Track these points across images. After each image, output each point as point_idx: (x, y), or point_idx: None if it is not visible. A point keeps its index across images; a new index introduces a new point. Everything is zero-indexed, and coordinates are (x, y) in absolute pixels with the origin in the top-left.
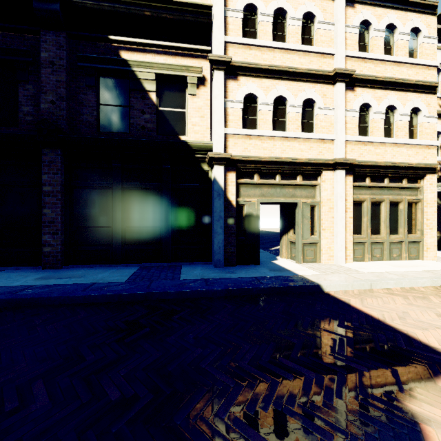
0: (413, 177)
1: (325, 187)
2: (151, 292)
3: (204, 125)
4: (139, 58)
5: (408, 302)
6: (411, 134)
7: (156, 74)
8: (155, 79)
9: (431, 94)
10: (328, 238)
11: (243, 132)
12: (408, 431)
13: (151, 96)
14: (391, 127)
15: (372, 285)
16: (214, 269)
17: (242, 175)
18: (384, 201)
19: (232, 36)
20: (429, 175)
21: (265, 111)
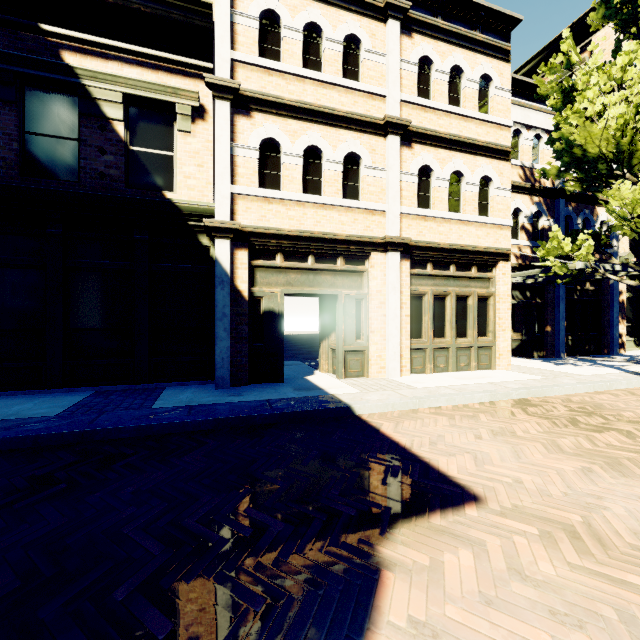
0: (484, 264)
1: (374, 275)
2: (93, 429)
3: (204, 179)
4: (95, 67)
5: (452, 423)
6: (482, 210)
7: (124, 95)
8: (122, 102)
9: (504, 161)
10: (378, 344)
11: (259, 193)
12: (363, 582)
13: (116, 128)
14: (458, 199)
15: (418, 404)
16: (214, 390)
17: (258, 254)
18: (449, 295)
19: (243, 52)
20: (502, 262)
21: (292, 166)
